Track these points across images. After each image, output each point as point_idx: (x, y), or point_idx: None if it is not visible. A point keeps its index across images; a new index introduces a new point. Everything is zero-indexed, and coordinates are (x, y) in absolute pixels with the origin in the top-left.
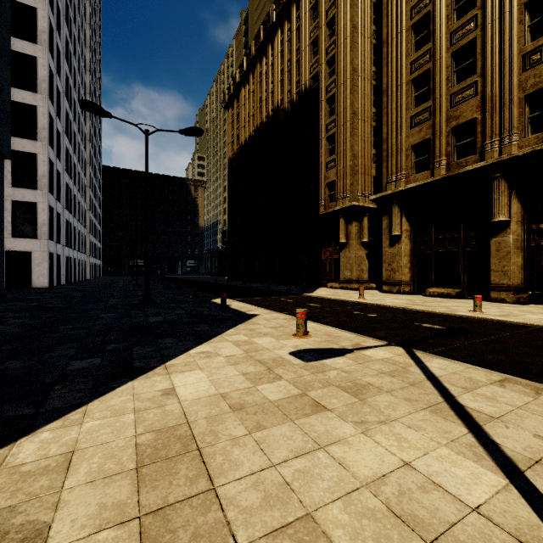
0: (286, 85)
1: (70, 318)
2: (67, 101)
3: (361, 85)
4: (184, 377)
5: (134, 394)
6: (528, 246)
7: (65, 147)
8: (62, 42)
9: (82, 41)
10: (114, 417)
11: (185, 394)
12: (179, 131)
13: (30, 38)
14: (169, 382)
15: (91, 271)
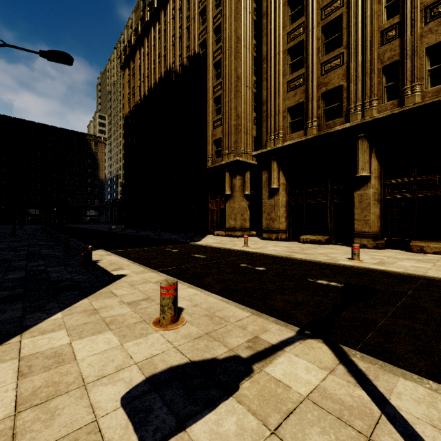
0: (177, 49)
1: None
2: None
3: (243, 53)
4: None
5: None
6: (383, 198)
7: None
8: None
9: None
10: None
11: None
12: (39, 52)
13: None
14: None
15: None
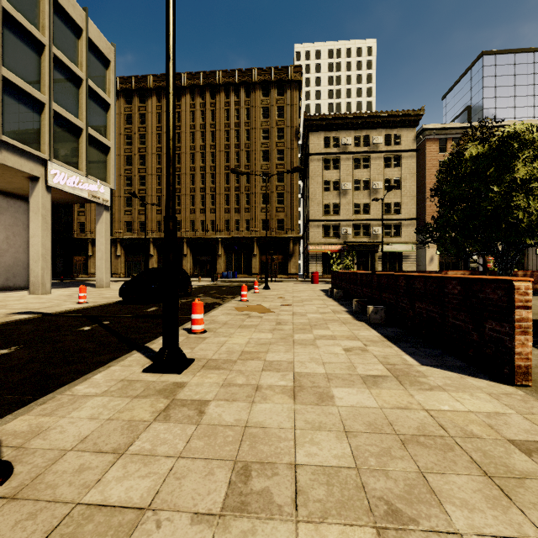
0: None
1: None
2: None
3: None
4: None
5: None
6: (158, 262)
7: None
8: None
9: None
10: None
11: None
12: None
13: None
14: None
15: None
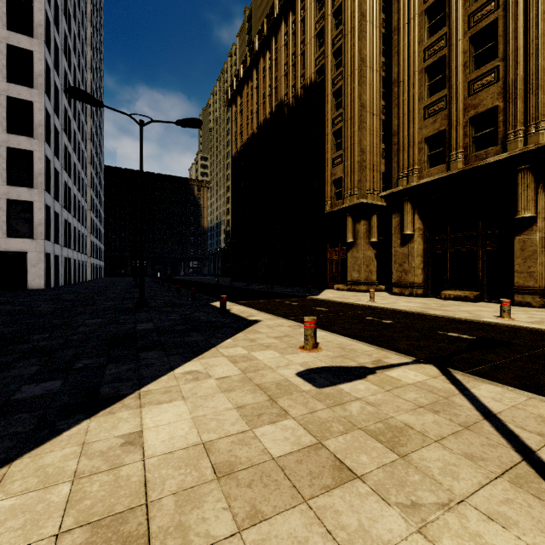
0: (290, 79)
1: (51, 325)
2: (66, 98)
3: (369, 76)
4: (159, 412)
5: (84, 442)
6: None
7: (64, 145)
8: (60, 37)
9: (83, 38)
10: (39, 490)
11: (154, 443)
12: (176, 122)
13: (26, 32)
14: (137, 421)
15: (92, 272)
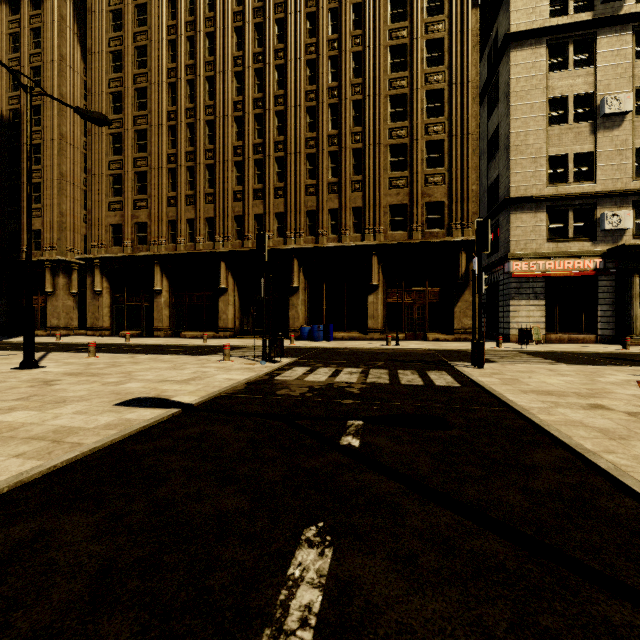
0: None
1: None
2: None
3: (70, 151)
4: None
5: None
6: (172, 305)
7: None
8: None
9: None
10: None
11: None
12: None
13: None
14: None
15: None
